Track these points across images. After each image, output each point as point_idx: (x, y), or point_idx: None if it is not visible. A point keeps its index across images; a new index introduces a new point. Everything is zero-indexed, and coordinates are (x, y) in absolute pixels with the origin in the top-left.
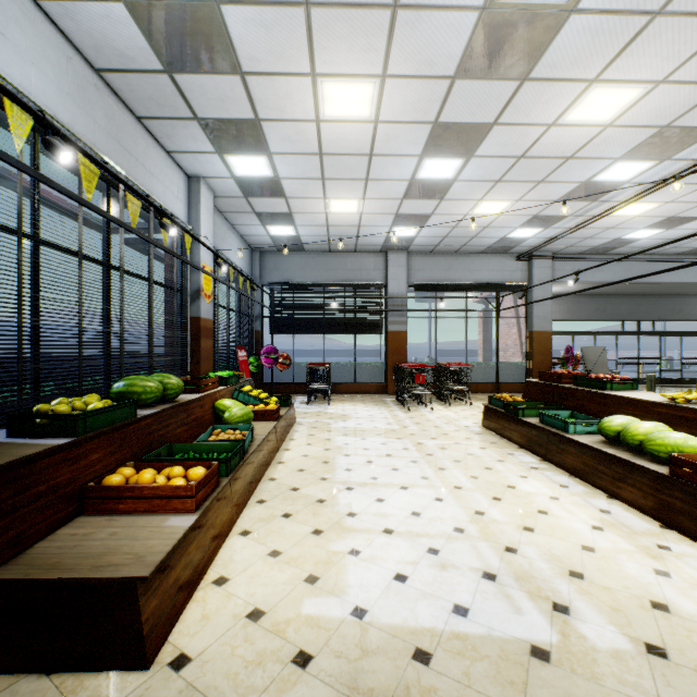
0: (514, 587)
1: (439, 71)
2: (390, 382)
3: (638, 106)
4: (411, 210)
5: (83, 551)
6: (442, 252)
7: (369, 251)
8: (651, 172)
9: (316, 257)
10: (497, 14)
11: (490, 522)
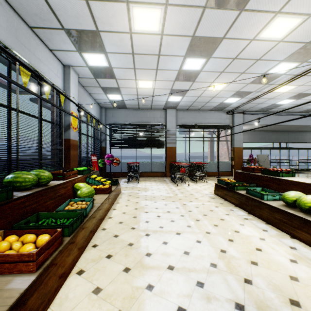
0: None
1: (197, 2)
2: (168, 171)
3: (297, 29)
4: (178, 87)
5: None
6: (192, 109)
7: (158, 108)
8: (296, 69)
9: (132, 111)
10: None
11: (231, 258)
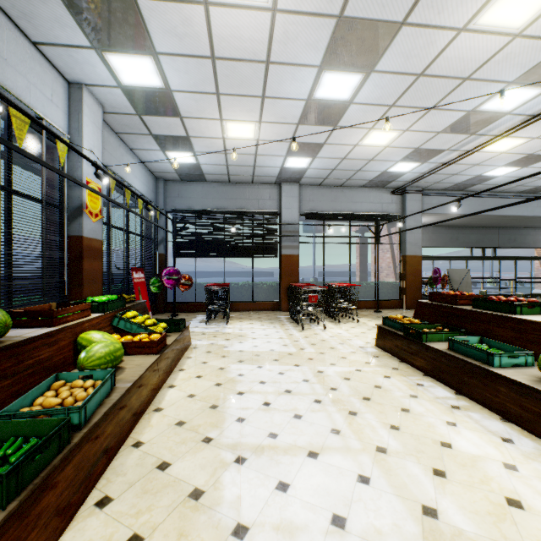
0: None
1: None
2: (284, 301)
3: None
4: (305, 138)
5: None
6: (329, 185)
7: (265, 182)
8: (534, 102)
9: (217, 187)
10: None
11: (455, 538)
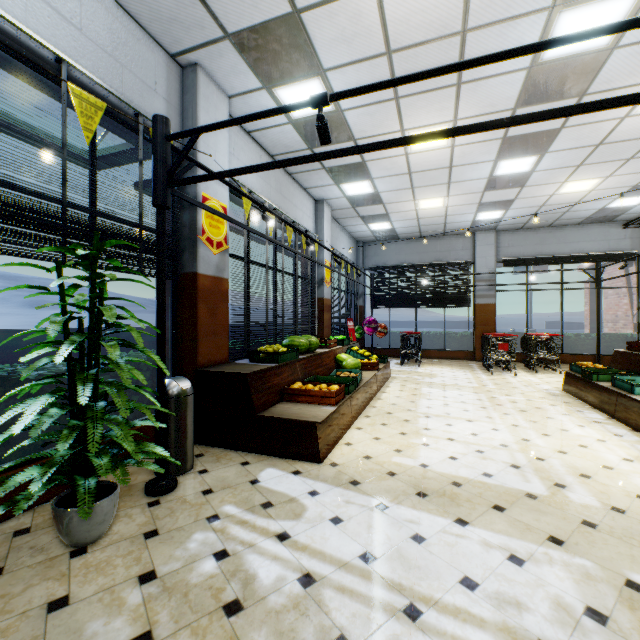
0: (530, 473)
1: (500, 108)
2: (477, 350)
3: None
4: (493, 199)
5: (290, 412)
6: (533, 227)
7: (457, 233)
8: None
9: (408, 243)
10: (543, 67)
11: (531, 445)
